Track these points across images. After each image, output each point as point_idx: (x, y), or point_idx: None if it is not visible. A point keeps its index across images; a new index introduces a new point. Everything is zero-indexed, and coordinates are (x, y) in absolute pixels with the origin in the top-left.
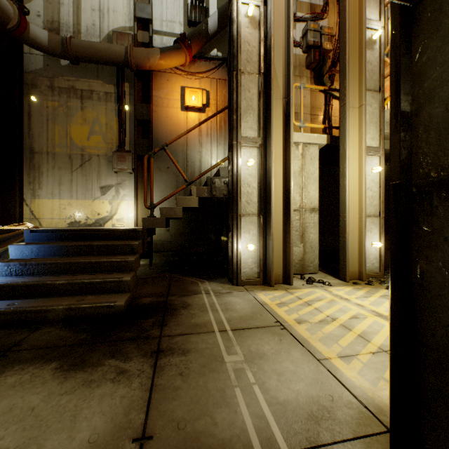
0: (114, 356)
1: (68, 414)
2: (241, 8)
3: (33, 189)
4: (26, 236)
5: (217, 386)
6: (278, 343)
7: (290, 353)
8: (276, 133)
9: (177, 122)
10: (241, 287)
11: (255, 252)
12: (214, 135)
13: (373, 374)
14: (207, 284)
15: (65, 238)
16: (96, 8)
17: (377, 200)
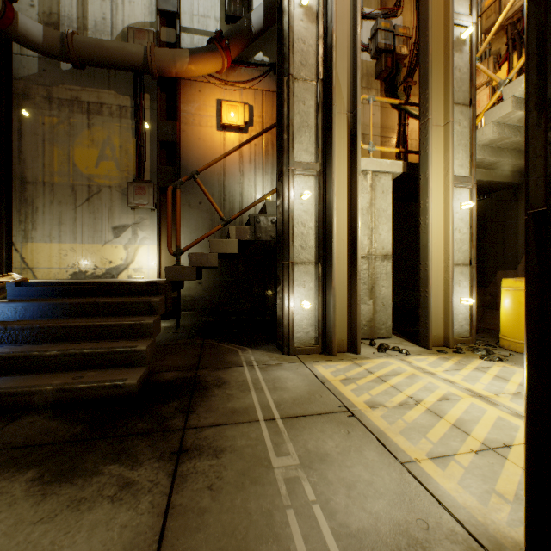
0: (118, 459)
1: None
2: None
3: (25, 230)
4: (9, 291)
5: (261, 506)
6: (346, 437)
7: (362, 453)
8: (339, 158)
9: (212, 145)
10: (294, 356)
11: (311, 312)
12: (259, 162)
13: (480, 486)
14: (249, 353)
15: (62, 294)
16: None
17: (467, 244)
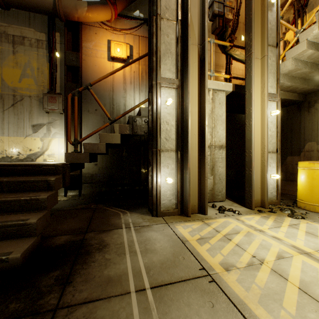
0: None
1: None
2: None
3: None
4: None
5: None
6: (212, 313)
7: None
8: (192, 76)
9: (104, 70)
10: (161, 218)
11: (173, 185)
12: (136, 84)
13: None
14: (128, 215)
15: None
16: None
17: (274, 138)
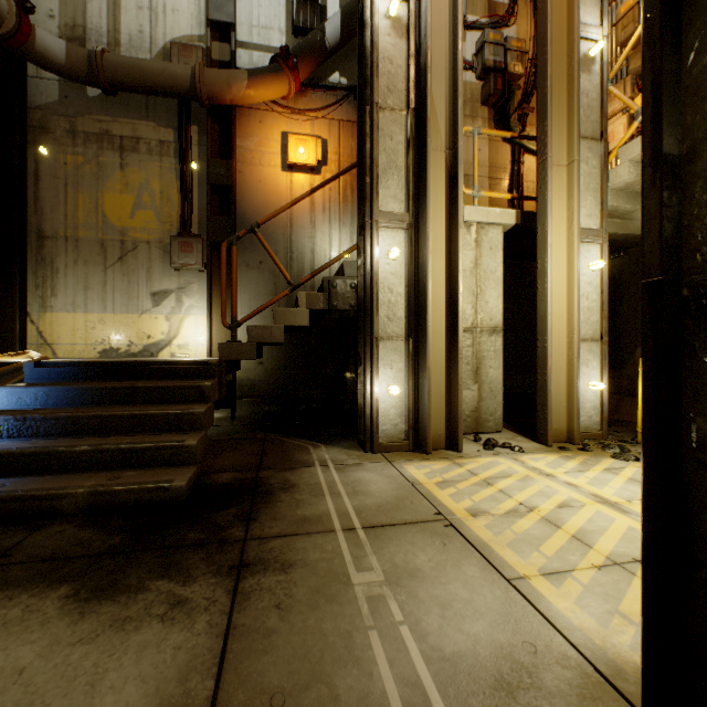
0: (167, 573)
1: (81, 682)
2: (379, 3)
3: (42, 297)
4: (27, 373)
5: (338, 627)
6: (441, 550)
7: (460, 569)
8: (435, 206)
9: (276, 189)
10: (379, 455)
11: (400, 399)
12: (335, 211)
13: (601, 606)
14: (323, 450)
15: (92, 376)
16: (145, 5)
17: (596, 314)
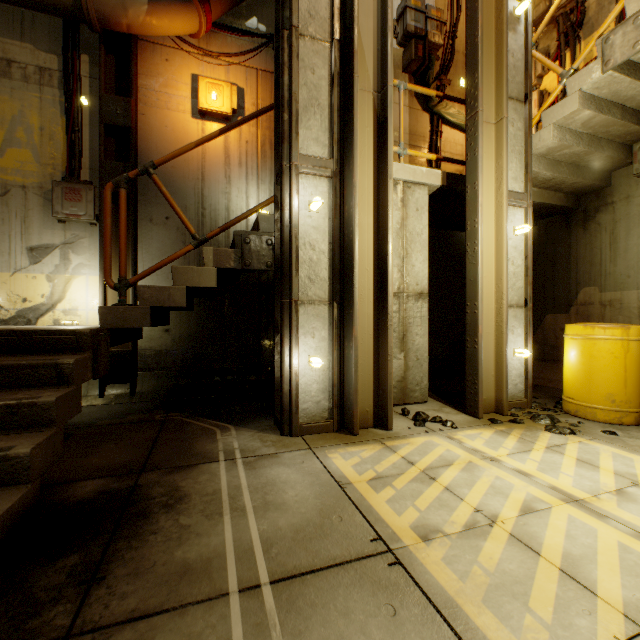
0: None
1: None
2: None
3: None
4: None
5: None
6: (392, 628)
7: None
8: (363, 154)
9: (185, 137)
10: (299, 439)
11: (323, 372)
12: (252, 166)
13: None
14: (233, 435)
15: None
16: None
17: (521, 280)
